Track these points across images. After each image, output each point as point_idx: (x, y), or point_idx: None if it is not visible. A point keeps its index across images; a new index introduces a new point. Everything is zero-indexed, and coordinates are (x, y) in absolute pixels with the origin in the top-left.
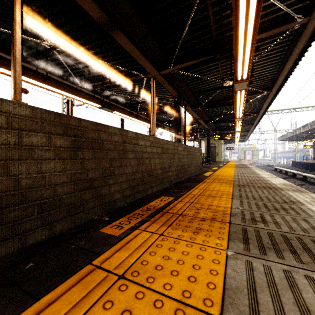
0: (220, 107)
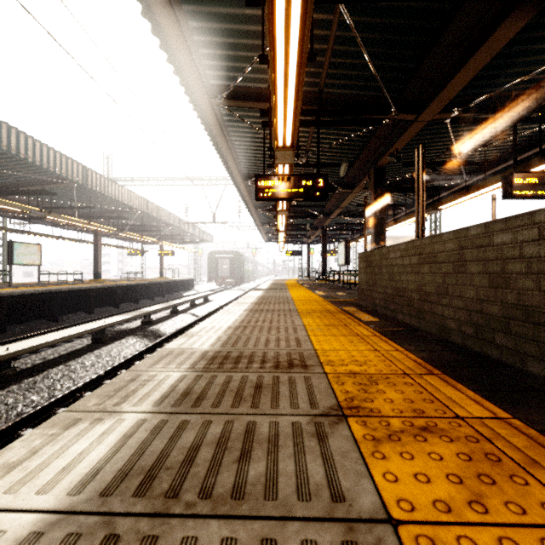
0: None
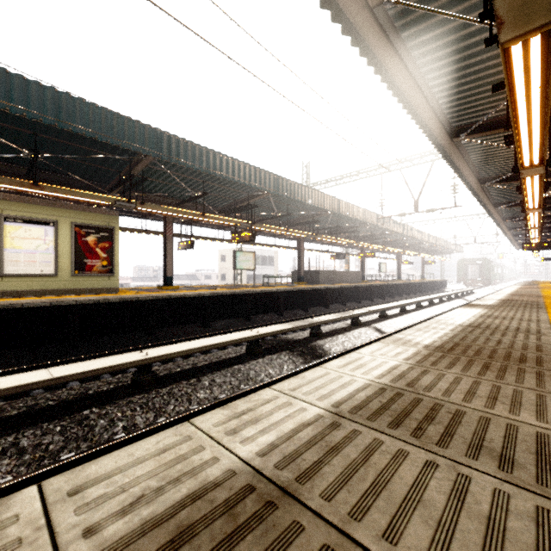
0: None
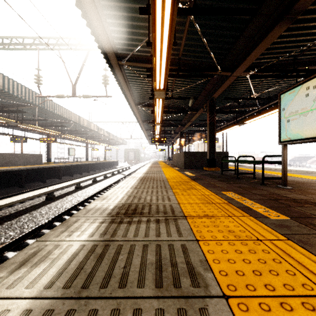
0: (209, 3)
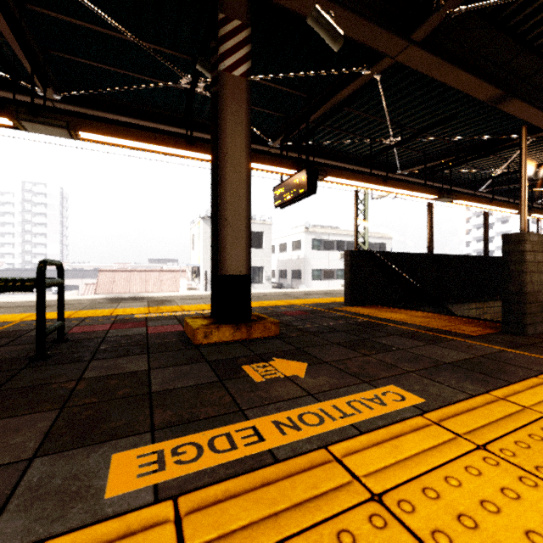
0: None
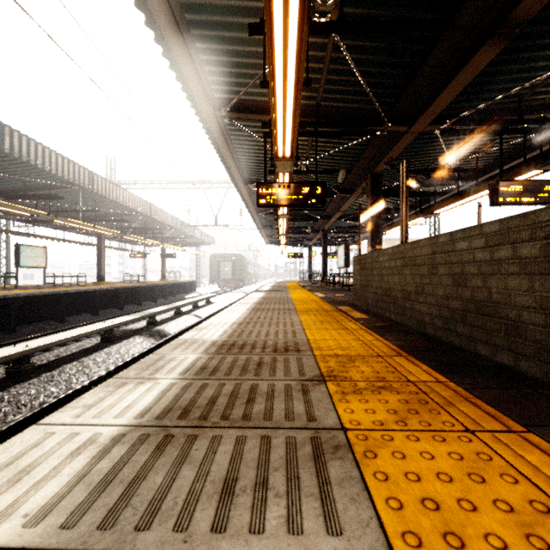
0: None
